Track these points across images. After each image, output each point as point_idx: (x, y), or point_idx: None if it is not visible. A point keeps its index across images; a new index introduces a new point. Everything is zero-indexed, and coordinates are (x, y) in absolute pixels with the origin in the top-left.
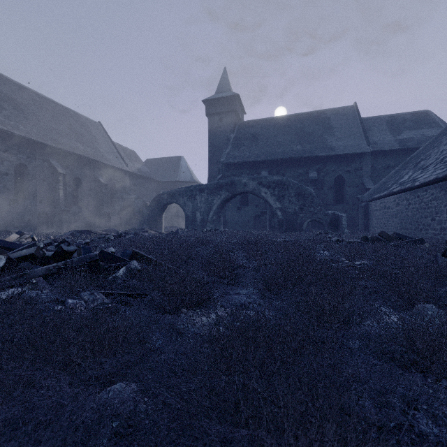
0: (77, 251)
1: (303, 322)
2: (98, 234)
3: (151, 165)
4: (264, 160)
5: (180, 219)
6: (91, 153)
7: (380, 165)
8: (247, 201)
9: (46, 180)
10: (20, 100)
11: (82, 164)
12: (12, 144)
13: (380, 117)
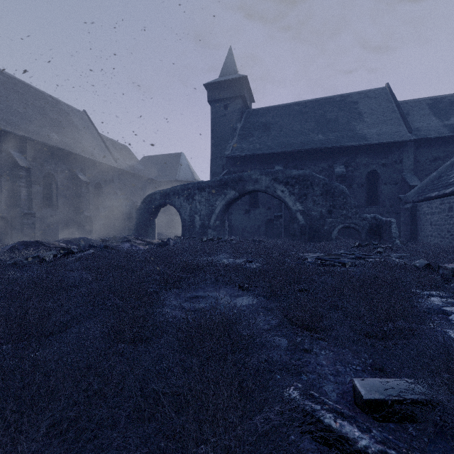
0: None
1: None
2: (51, 247)
3: (148, 163)
4: (278, 153)
5: (179, 224)
6: (68, 144)
7: (425, 157)
8: (257, 202)
9: (4, 175)
10: None
11: (56, 157)
12: None
13: (420, 100)
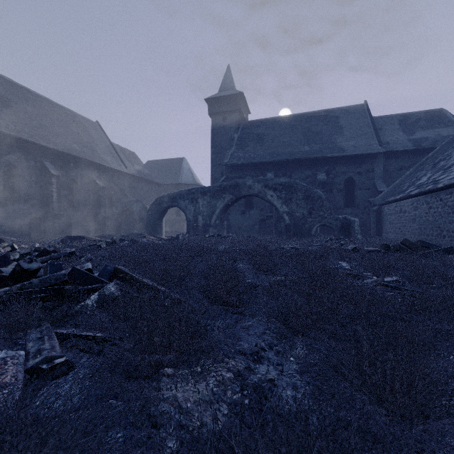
0: (44, 269)
1: (384, 448)
2: (91, 240)
3: (152, 167)
4: (270, 162)
5: (182, 223)
6: (87, 154)
7: (392, 167)
8: (252, 204)
9: (38, 182)
10: (11, 97)
11: (78, 165)
12: (1, 143)
13: (392, 116)
